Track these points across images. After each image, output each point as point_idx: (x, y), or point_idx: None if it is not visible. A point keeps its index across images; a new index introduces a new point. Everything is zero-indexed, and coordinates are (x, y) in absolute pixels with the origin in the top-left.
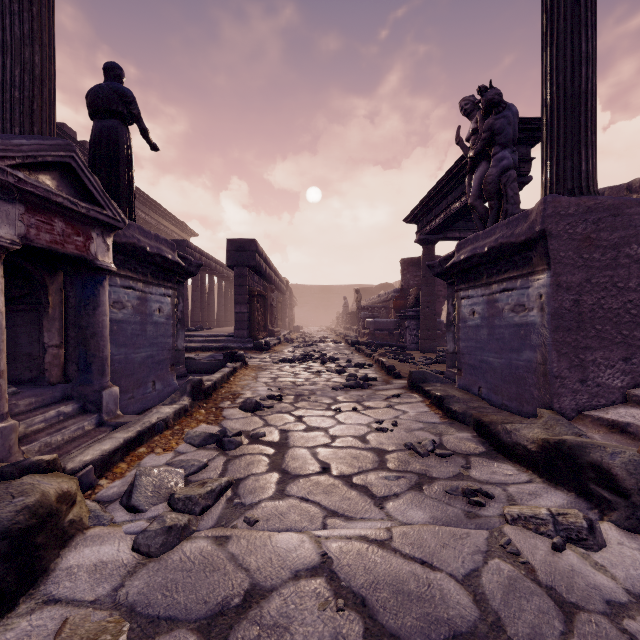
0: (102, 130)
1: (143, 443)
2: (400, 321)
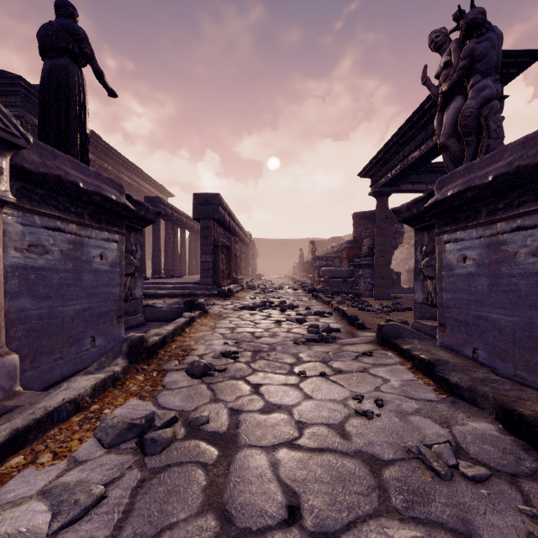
0: (52, 69)
1: (25, 445)
2: (354, 269)
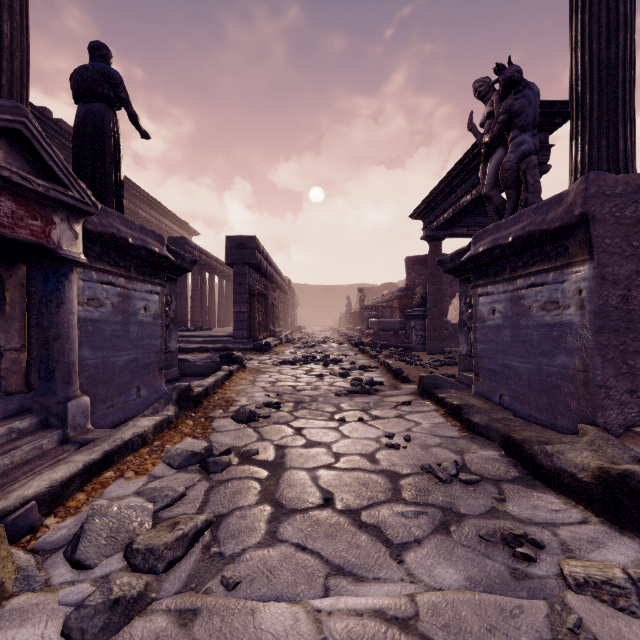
0: (86, 114)
1: (112, 465)
2: (405, 321)
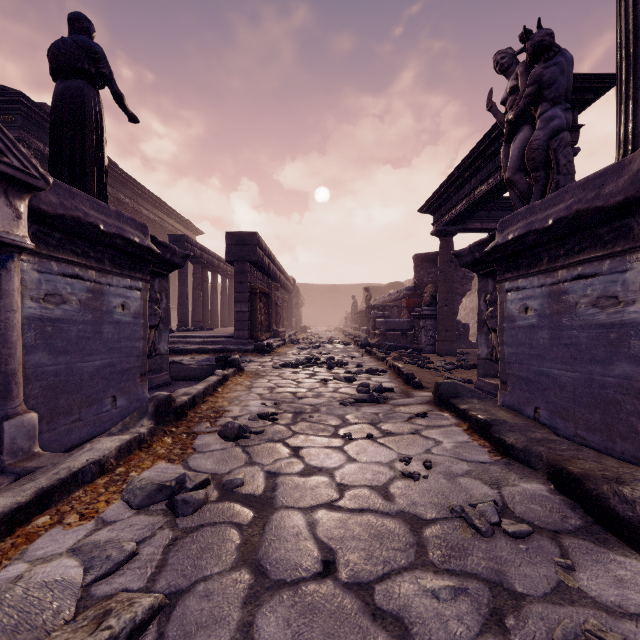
0: (65, 92)
1: (50, 506)
2: (414, 321)
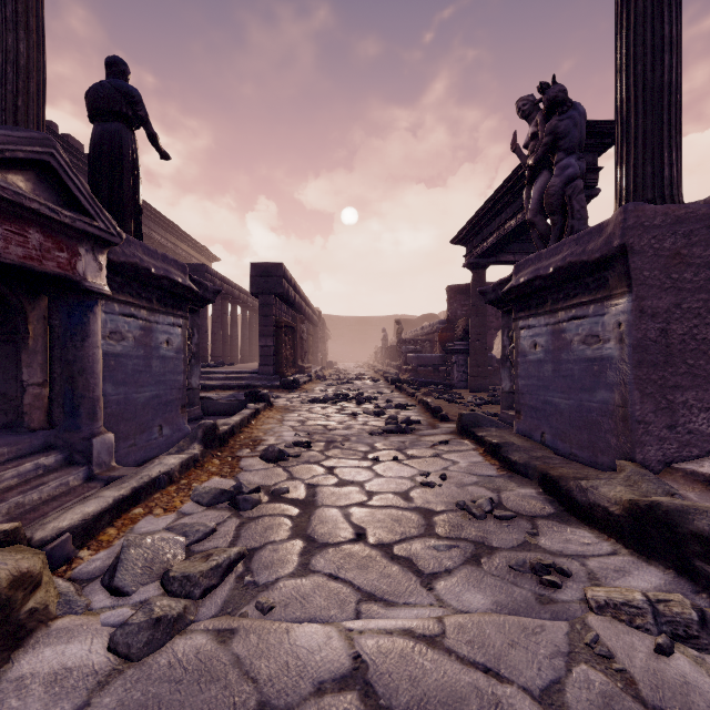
0: (103, 134)
1: (140, 502)
2: (446, 356)
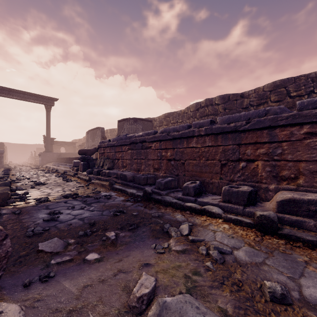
0: None
1: None
2: None
